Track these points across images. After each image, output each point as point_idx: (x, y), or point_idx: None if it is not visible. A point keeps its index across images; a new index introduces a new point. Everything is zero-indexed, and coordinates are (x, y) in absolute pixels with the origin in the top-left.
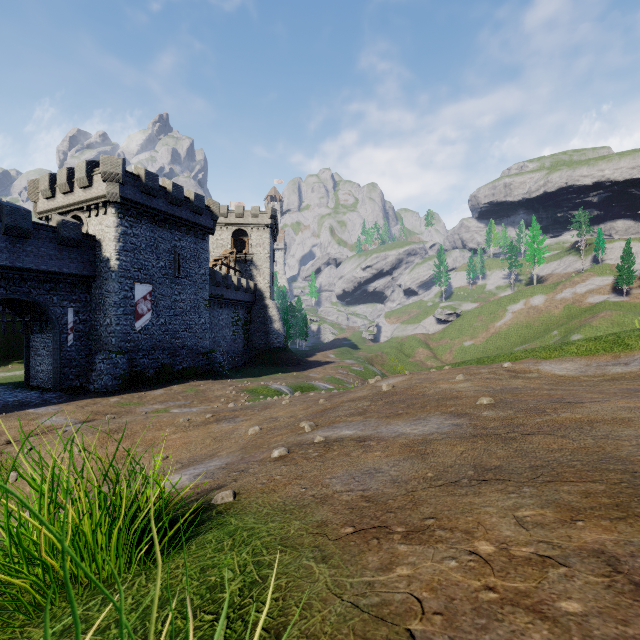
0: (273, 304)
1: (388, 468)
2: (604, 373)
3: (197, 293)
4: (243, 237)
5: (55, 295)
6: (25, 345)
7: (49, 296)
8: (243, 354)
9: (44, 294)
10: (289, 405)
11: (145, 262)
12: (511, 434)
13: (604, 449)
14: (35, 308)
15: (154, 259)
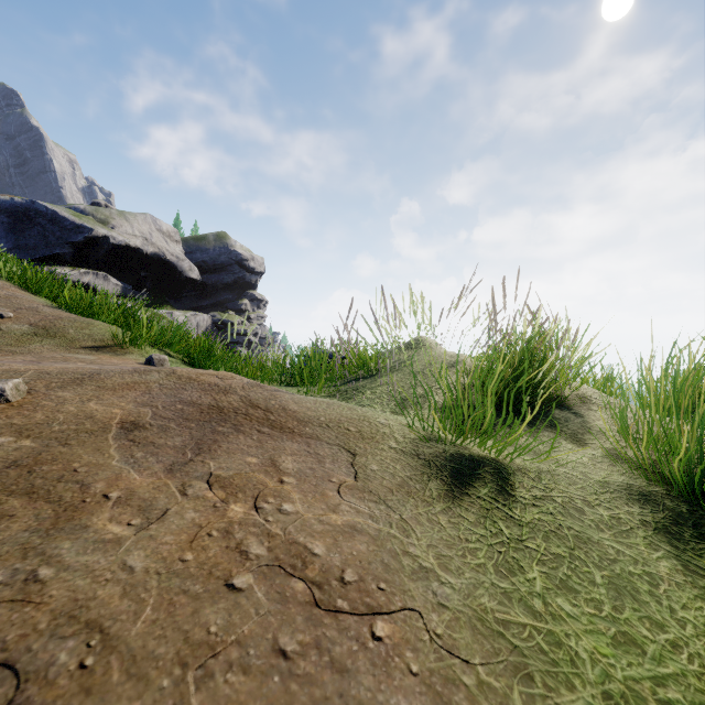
0: None
1: None
2: None
3: None
4: None
5: None
6: None
7: None
8: None
9: None
10: None
11: None
12: None
13: None
14: None
15: None
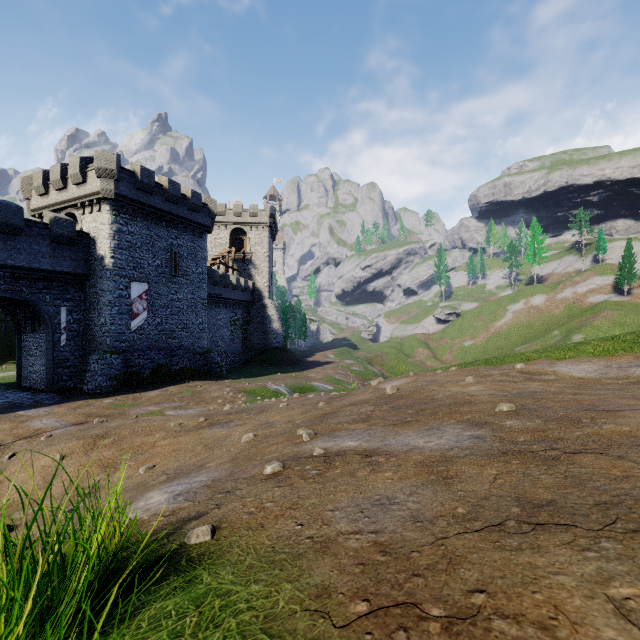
0: (272, 304)
1: (404, 497)
2: (628, 375)
3: (194, 292)
4: (241, 236)
5: (48, 294)
6: (17, 345)
7: (42, 295)
8: (241, 354)
9: (36, 293)
10: (286, 408)
11: (141, 260)
12: (551, 452)
13: None
14: (27, 307)
15: (150, 257)
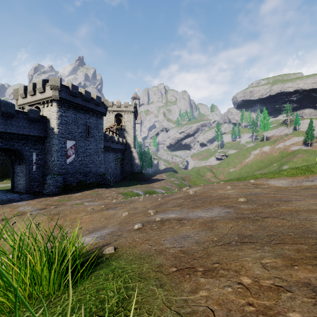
0: (135, 150)
1: (193, 235)
2: (301, 185)
3: (97, 145)
4: (120, 117)
5: (26, 146)
6: (12, 171)
7: (23, 146)
8: (120, 175)
9: (21, 145)
10: (143, 201)
11: (71, 130)
12: (256, 217)
13: (305, 226)
14: (16, 152)
15: (76, 128)
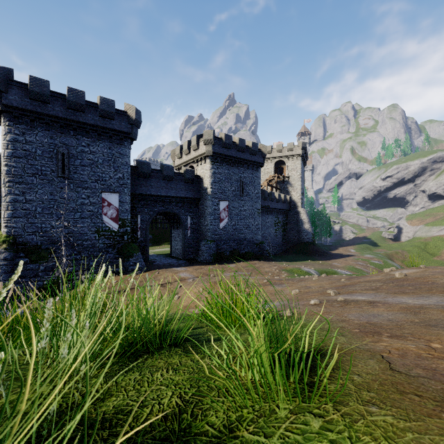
0: (303, 211)
1: (387, 315)
2: None
3: (253, 205)
4: (282, 165)
5: (183, 209)
6: (170, 235)
7: (180, 210)
8: (282, 245)
9: (178, 209)
10: (318, 280)
11: (224, 188)
12: None
13: None
14: (175, 216)
15: (229, 186)
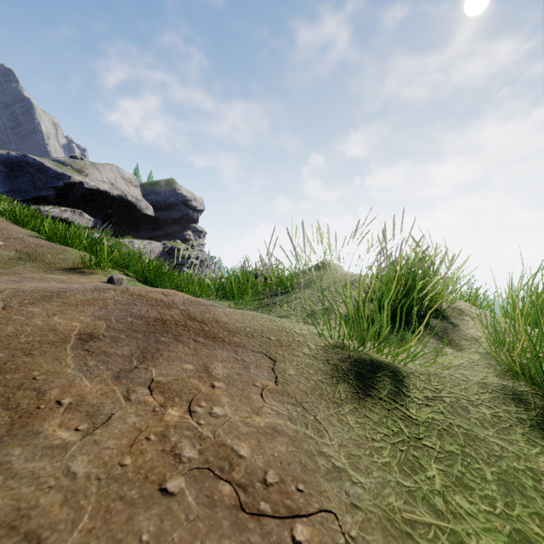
0: None
1: None
2: None
3: None
4: None
5: None
6: None
7: None
8: None
9: None
10: None
11: None
12: None
13: None
14: None
15: None
